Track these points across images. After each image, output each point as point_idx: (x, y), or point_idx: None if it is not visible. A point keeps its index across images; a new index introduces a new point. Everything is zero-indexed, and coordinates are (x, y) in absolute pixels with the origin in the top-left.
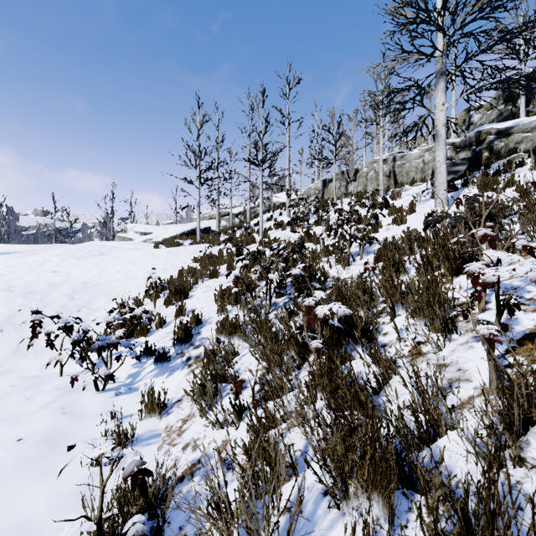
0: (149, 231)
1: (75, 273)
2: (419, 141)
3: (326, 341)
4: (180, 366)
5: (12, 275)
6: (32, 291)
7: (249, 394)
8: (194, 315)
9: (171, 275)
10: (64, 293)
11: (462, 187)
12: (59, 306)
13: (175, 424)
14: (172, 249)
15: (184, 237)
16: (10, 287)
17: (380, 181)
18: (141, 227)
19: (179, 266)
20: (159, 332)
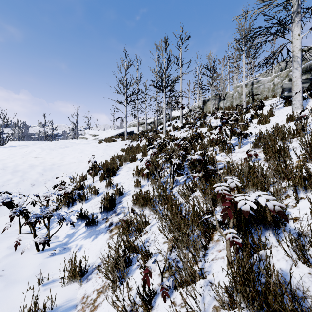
0: (97, 134)
1: (48, 158)
2: (262, 77)
3: (234, 224)
4: (104, 230)
5: (11, 159)
6: (18, 169)
7: (157, 272)
8: (117, 188)
9: (106, 159)
10: (38, 171)
11: (308, 97)
12: (33, 180)
13: (91, 294)
14: (108, 144)
15: (117, 137)
16: (5, 167)
17: (243, 98)
18: (93, 131)
19: (112, 154)
20: (93, 200)
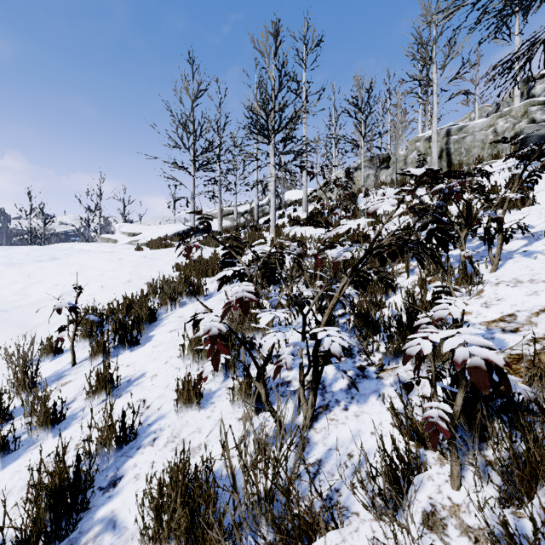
0: (138, 231)
1: None
2: None
3: None
4: None
5: None
6: None
7: None
8: (111, 420)
9: (136, 291)
10: None
11: None
12: None
13: None
14: (149, 253)
15: (176, 237)
16: None
17: (434, 160)
18: (129, 227)
19: (152, 277)
20: (32, 455)
